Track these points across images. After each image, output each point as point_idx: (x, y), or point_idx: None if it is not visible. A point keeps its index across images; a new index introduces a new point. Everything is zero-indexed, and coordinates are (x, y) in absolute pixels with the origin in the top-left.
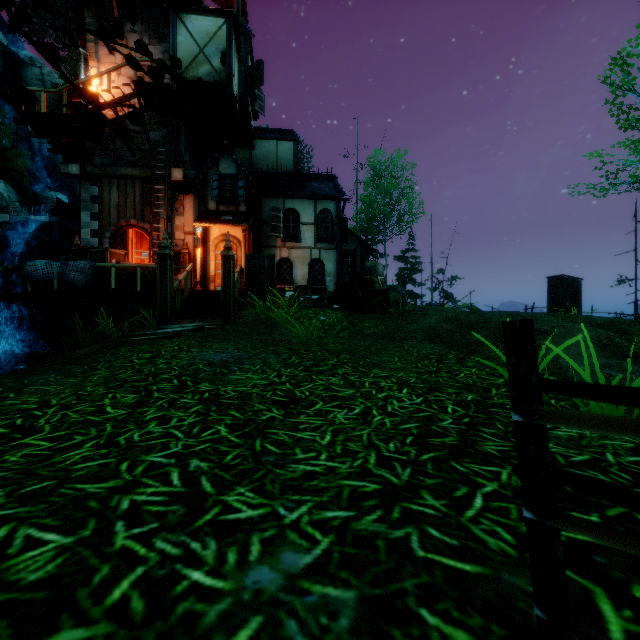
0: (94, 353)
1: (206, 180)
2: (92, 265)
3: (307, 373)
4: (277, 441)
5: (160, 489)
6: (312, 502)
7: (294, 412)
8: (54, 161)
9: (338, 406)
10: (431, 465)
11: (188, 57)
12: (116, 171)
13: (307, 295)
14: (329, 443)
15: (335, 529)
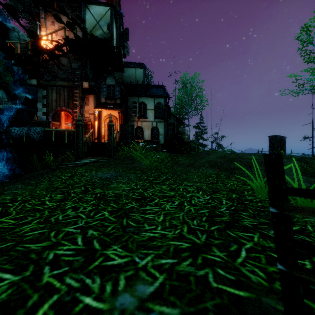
0: (42, 173)
1: (100, 87)
2: (43, 129)
3: (150, 183)
4: (135, 219)
5: (71, 247)
6: (153, 254)
7: (144, 204)
8: (25, 78)
9: (166, 201)
10: (216, 232)
11: (91, 26)
12: (55, 83)
13: (150, 145)
14: (162, 220)
15: (166, 270)
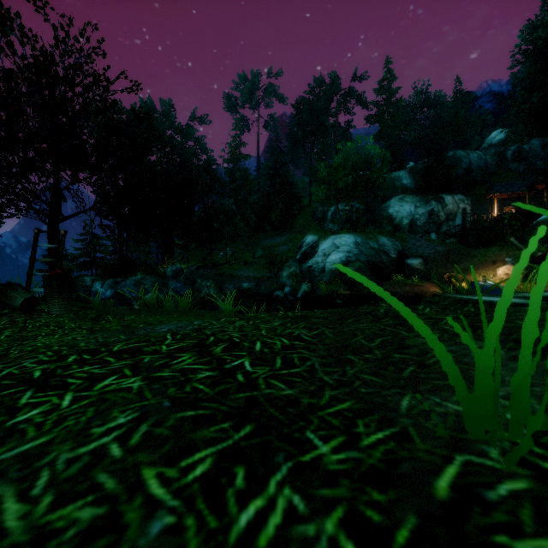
0: None
1: None
2: None
3: None
4: None
5: None
6: None
7: None
8: None
9: None
10: None
11: None
12: None
13: None
14: None
15: None
